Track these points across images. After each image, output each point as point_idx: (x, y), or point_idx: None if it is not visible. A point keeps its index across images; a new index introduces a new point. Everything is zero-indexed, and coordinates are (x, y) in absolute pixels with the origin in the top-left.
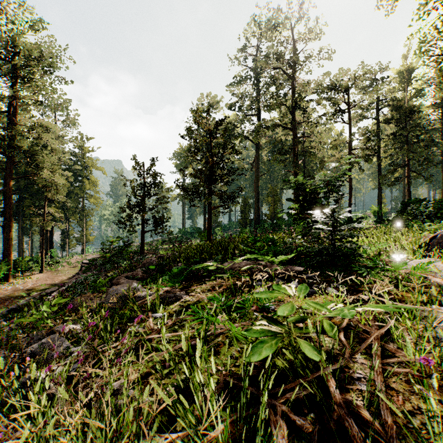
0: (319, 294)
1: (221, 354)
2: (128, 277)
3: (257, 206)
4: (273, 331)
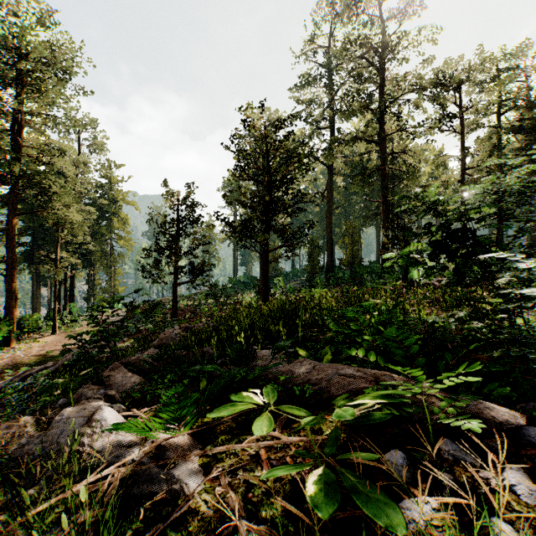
0: None
1: None
2: (130, 365)
3: (329, 249)
4: None
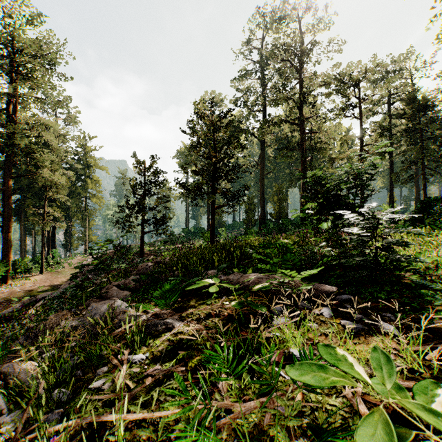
0: (369, 333)
1: None
2: (119, 286)
3: (262, 205)
4: None
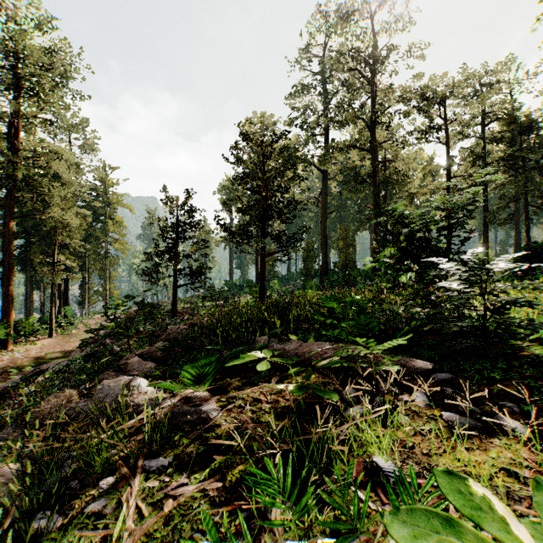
0: (485, 432)
1: None
2: (143, 356)
3: (324, 252)
4: None
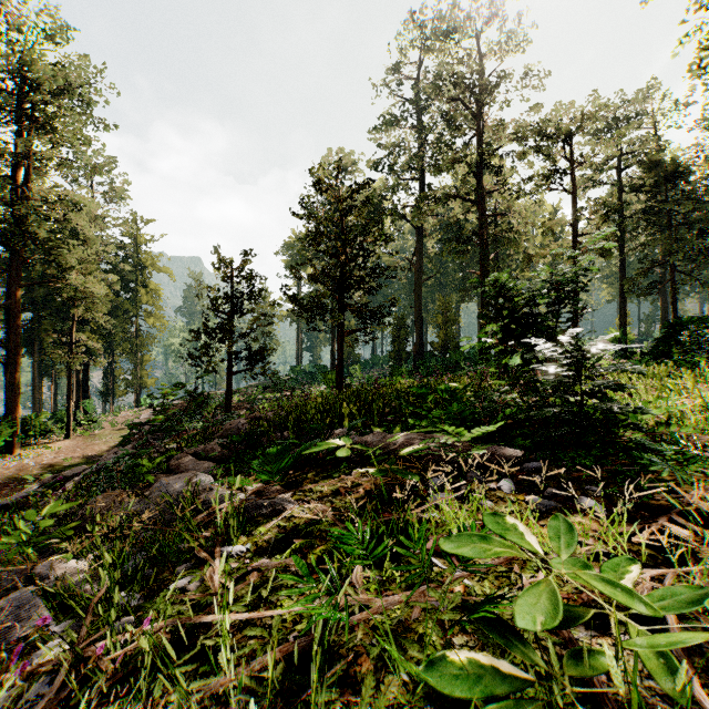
0: (564, 512)
1: (362, 704)
2: (197, 455)
3: (418, 330)
4: (507, 675)
